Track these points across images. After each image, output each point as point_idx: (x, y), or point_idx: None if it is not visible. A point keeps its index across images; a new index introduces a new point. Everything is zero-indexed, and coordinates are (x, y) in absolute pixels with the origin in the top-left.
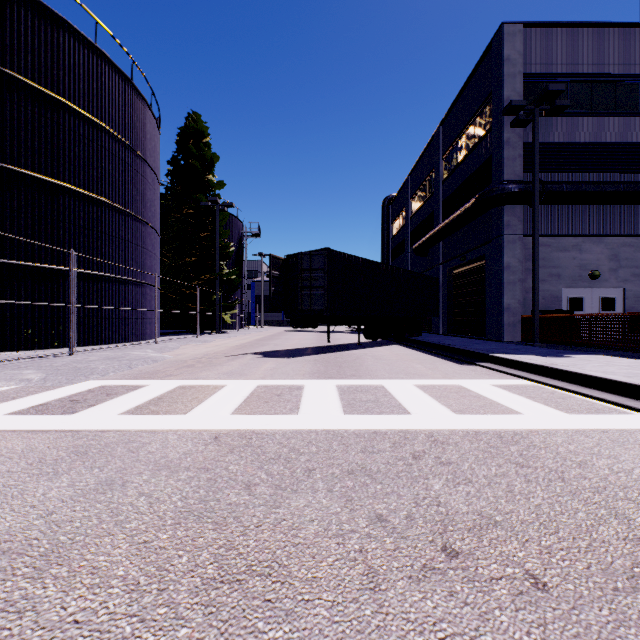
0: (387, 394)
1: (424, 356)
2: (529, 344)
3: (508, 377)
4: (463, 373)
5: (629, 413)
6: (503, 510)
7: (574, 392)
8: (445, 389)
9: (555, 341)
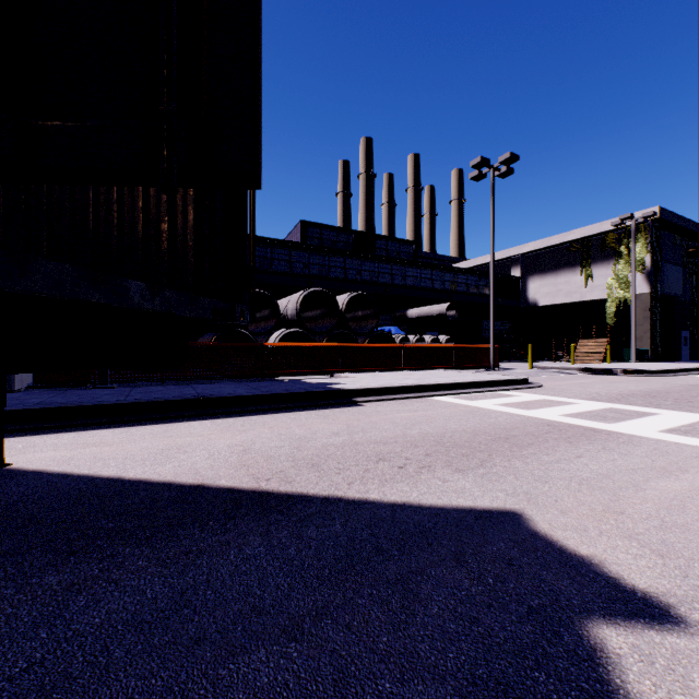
0: (585, 412)
1: (276, 416)
2: (106, 387)
3: (425, 399)
4: (429, 404)
5: (495, 392)
6: (656, 400)
7: (464, 393)
8: (522, 405)
9: (134, 378)
